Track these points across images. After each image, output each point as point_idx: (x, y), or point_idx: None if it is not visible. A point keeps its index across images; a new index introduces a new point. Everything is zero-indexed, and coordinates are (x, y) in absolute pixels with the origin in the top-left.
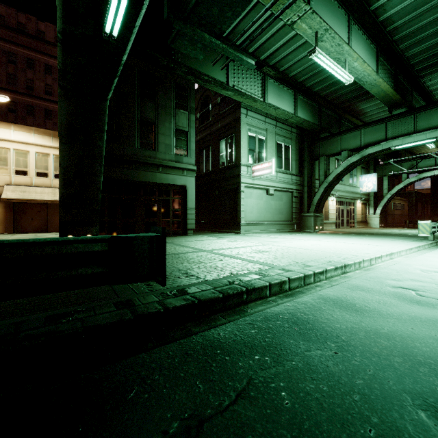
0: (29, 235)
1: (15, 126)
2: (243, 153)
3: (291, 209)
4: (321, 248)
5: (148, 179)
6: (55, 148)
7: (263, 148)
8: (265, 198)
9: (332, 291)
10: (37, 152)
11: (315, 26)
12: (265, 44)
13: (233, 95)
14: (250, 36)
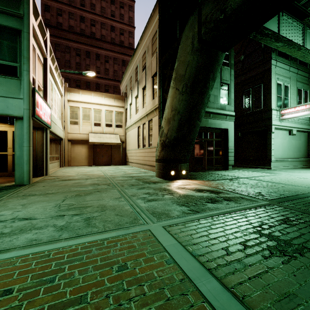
0: (108, 168)
1: (94, 93)
2: (273, 99)
3: (308, 147)
4: None
5: (203, 124)
6: (116, 107)
7: (287, 94)
8: (288, 137)
9: None
10: (106, 110)
11: None
12: None
13: (280, 46)
14: None
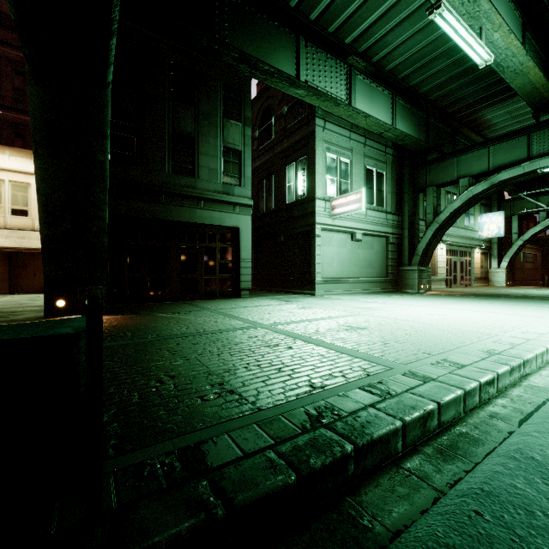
0: (24, 297)
1: (11, 150)
2: (319, 182)
3: (386, 261)
4: (451, 321)
5: (185, 218)
6: None
7: (346, 175)
8: (350, 245)
9: None
10: None
11: None
12: (354, 17)
13: (305, 96)
14: (332, 5)
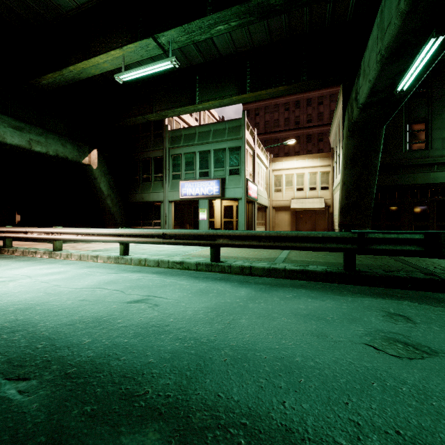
0: None
1: (296, 158)
2: None
3: None
4: None
5: (418, 181)
6: (321, 167)
7: None
8: None
9: None
10: (309, 173)
11: None
12: None
13: None
14: None
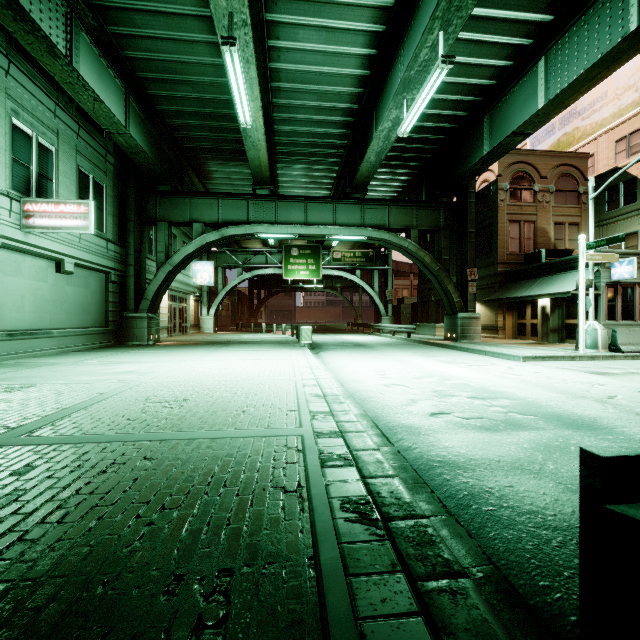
0: None
1: None
2: None
3: (106, 305)
4: (244, 373)
5: None
6: None
7: (49, 168)
8: (54, 278)
9: (433, 448)
10: None
11: (234, 1)
12: None
13: None
14: None
